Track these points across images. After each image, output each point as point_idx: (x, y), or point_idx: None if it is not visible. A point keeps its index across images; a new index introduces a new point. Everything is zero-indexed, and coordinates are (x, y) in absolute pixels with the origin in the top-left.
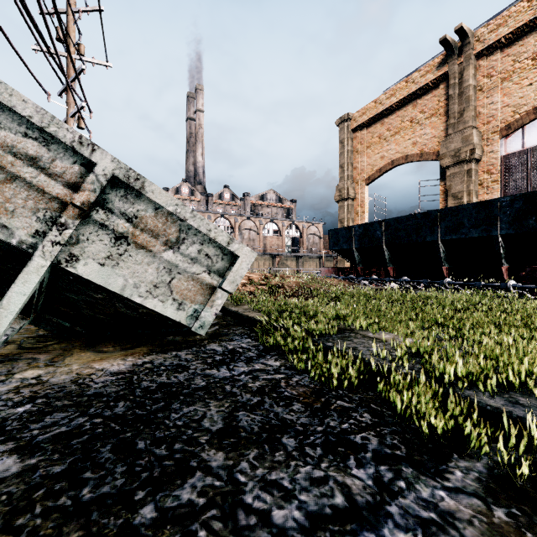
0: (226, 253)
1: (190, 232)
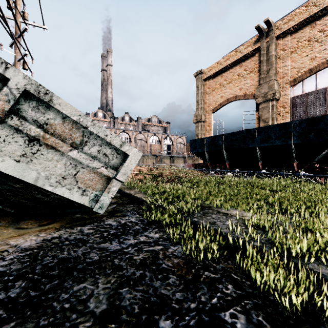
0: (119, 153)
1: (91, 137)
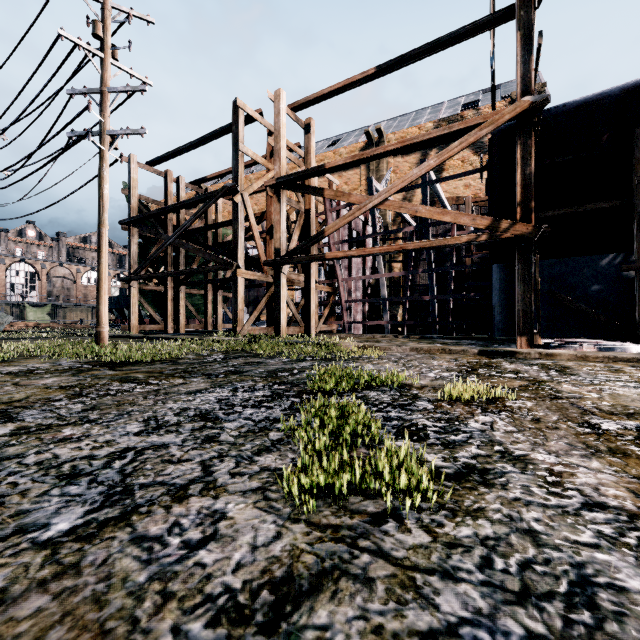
0: (7, 317)
1: None
